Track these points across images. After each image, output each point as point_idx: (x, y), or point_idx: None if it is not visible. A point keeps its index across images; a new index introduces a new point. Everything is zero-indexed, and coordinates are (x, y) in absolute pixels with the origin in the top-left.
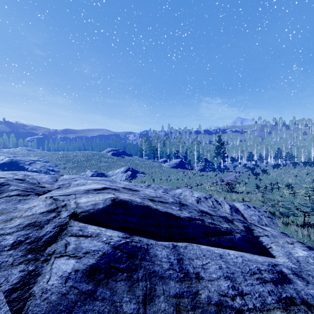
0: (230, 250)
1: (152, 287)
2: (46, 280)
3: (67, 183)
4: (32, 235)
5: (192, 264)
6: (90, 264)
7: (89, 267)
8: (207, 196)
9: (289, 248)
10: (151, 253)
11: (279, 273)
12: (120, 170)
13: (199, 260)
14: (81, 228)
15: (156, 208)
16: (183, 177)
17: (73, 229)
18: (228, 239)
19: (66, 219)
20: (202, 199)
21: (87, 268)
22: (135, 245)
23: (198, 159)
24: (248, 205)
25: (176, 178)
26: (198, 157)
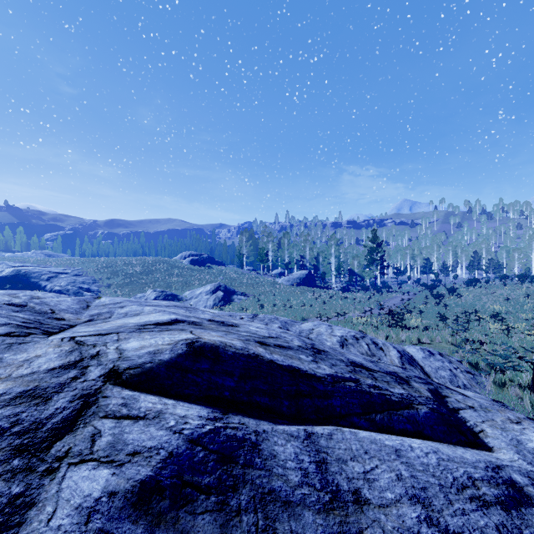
0: (412, 440)
1: (269, 525)
2: (46, 517)
3: (107, 311)
4: (25, 417)
5: (345, 471)
6: (141, 478)
7: (139, 484)
8: (358, 335)
9: (515, 433)
10: (264, 451)
11: (509, 484)
12: (205, 288)
13: (357, 462)
14: (125, 401)
15: (272, 359)
16: (312, 301)
17: (110, 404)
18: (407, 417)
19: (98, 382)
20: (350, 341)
21: (135, 488)
22: (232, 434)
23: (338, 270)
24: (430, 351)
25: (300, 304)
26: (338, 267)
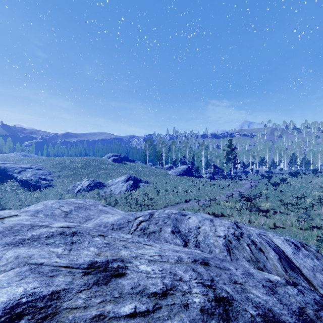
0: None
1: None
2: None
3: None
4: None
5: None
6: None
7: None
8: (237, 233)
9: None
10: None
11: None
12: (121, 178)
13: None
14: None
15: None
16: (191, 187)
17: None
18: None
19: None
20: (234, 243)
21: None
22: None
23: (206, 165)
24: (294, 243)
25: (183, 189)
26: (206, 163)
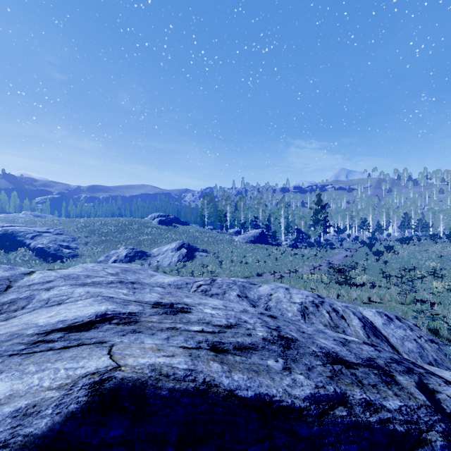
0: None
1: None
2: None
3: (26, 296)
4: None
5: None
6: None
7: None
8: (316, 301)
9: None
10: None
11: None
12: (171, 246)
13: None
14: None
15: (231, 389)
16: (265, 257)
17: None
18: None
19: None
20: (311, 309)
21: None
22: None
23: (287, 229)
24: (387, 315)
25: (255, 260)
26: (287, 227)
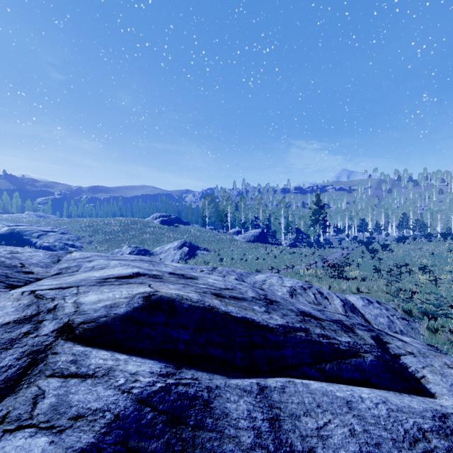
0: (361, 389)
1: None
2: None
3: (76, 265)
4: None
5: (298, 428)
6: (81, 446)
7: None
8: (305, 286)
9: None
10: (216, 409)
11: None
12: (173, 244)
13: (310, 417)
14: (75, 357)
15: (226, 311)
16: (265, 255)
17: (59, 361)
18: (354, 366)
19: (50, 337)
20: (299, 291)
21: None
22: (183, 391)
23: (287, 229)
24: (369, 300)
25: (255, 258)
26: (287, 227)
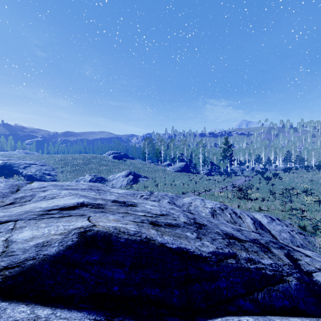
0: None
1: None
2: None
3: (30, 195)
4: None
5: None
6: None
7: None
8: (222, 207)
9: None
10: None
11: None
12: (122, 173)
13: None
14: None
15: (162, 243)
16: (188, 181)
17: None
18: (283, 292)
19: None
20: (218, 211)
21: None
22: None
23: (204, 162)
24: (271, 217)
25: (181, 183)
26: (204, 161)
